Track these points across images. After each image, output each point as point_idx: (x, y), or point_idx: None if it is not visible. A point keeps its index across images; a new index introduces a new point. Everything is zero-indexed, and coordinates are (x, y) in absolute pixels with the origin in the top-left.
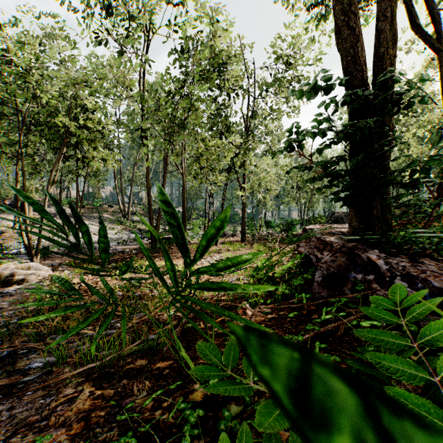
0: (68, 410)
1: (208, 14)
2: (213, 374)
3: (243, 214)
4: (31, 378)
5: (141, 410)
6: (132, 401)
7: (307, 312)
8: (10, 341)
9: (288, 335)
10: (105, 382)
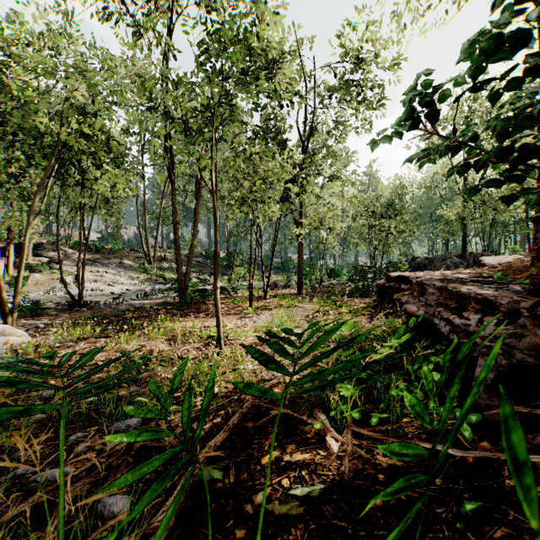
0: None
1: None
2: None
3: (300, 258)
4: None
5: None
6: None
7: (478, 460)
8: None
9: None
10: None
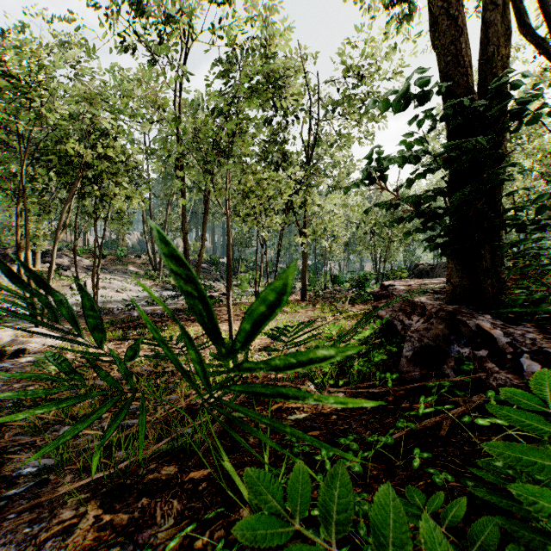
0: (62, 547)
1: (260, 15)
2: (271, 531)
3: (304, 266)
4: (19, 491)
5: (164, 549)
6: (152, 534)
7: (394, 398)
8: (1, 433)
9: (372, 435)
10: (118, 500)
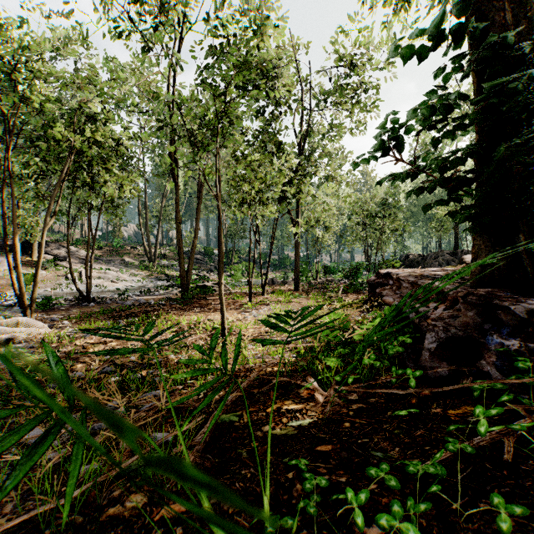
0: None
1: (253, 3)
2: None
3: (297, 256)
4: None
5: None
6: None
7: (418, 401)
8: None
9: (412, 462)
10: None
